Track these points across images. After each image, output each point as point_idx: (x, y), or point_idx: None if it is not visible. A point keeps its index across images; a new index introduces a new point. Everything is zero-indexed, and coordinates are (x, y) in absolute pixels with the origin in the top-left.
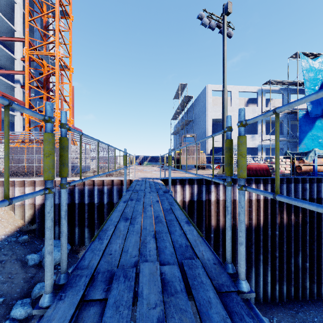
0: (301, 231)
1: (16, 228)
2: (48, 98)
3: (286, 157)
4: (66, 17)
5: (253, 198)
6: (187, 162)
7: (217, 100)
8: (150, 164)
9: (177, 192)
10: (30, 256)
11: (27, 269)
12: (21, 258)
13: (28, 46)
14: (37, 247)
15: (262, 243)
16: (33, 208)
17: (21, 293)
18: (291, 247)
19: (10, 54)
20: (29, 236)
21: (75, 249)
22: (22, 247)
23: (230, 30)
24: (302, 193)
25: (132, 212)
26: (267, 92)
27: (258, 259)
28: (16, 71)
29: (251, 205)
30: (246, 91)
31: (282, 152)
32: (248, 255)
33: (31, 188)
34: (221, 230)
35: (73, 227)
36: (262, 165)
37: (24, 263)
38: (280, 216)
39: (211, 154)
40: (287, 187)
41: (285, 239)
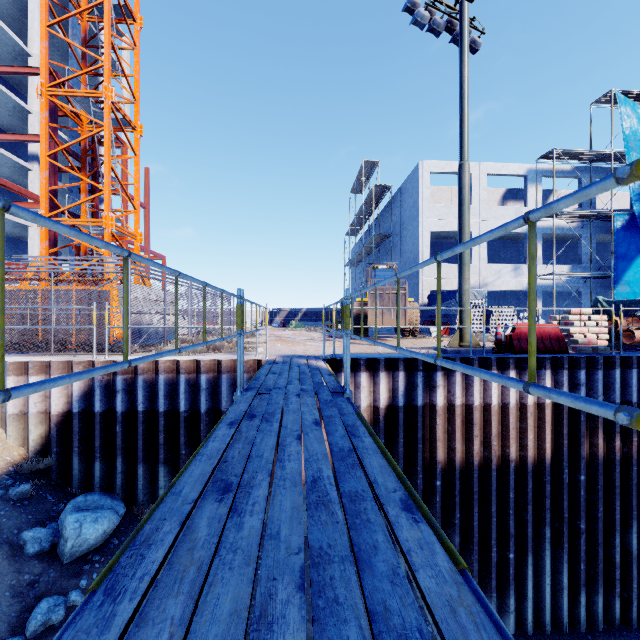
0: (636, 474)
1: (7, 466)
2: (96, 191)
3: (596, 311)
4: (129, 20)
5: (530, 400)
6: (380, 322)
7: (441, 193)
8: (303, 325)
9: (361, 388)
10: (30, 533)
11: (21, 564)
12: (11, 537)
13: (47, 78)
14: (51, 510)
15: (549, 501)
16: (46, 421)
17: (4, 623)
18: (614, 510)
19: (18, 102)
20: (34, 486)
21: (137, 511)
22: (17, 511)
23: (476, 36)
24: (639, 389)
25: (246, 461)
26: (546, 176)
27: (541, 537)
28: (30, 136)
29: (525, 417)
30: (502, 174)
31: (578, 301)
32: (517, 527)
33: (42, 378)
34: (458, 473)
35: (134, 464)
36: (547, 328)
37: (18, 550)
38: (589, 442)
39: (429, 305)
40: (605, 377)
41: (601, 493)
